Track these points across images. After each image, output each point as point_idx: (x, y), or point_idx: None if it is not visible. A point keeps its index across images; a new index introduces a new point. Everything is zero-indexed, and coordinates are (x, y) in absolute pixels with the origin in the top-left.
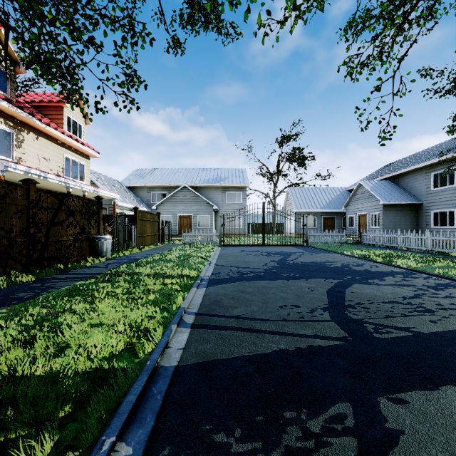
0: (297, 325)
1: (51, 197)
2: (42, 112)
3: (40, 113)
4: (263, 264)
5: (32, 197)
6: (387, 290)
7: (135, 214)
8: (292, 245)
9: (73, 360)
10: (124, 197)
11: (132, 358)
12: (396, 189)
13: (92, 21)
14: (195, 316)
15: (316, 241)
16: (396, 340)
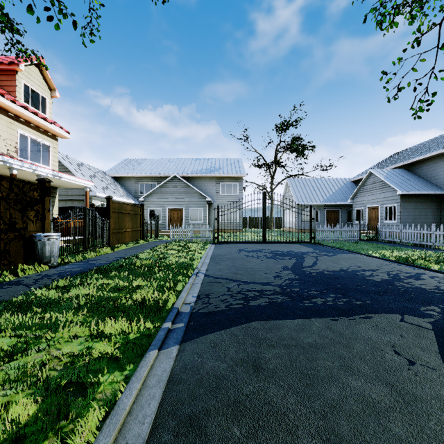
0: None
1: None
2: None
3: None
4: (274, 275)
5: None
6: None
7: (108, 204)
8: (297, 242)
9: None
10: (107, 187)
11: None
12: (414, 178)
13: None
14: None
15: (326, 238)
16: None
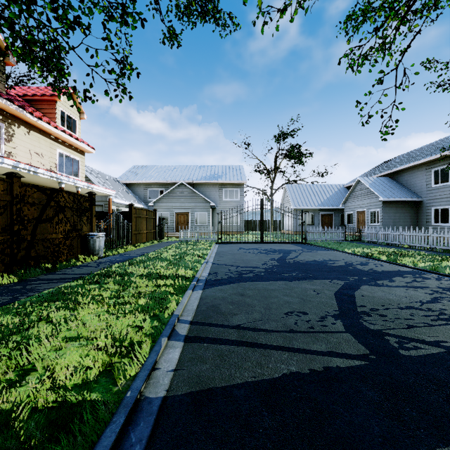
0: (307, 338)
1: (38, 192)
2: (35, 106)
3: (32, 107)
4: (262, 263)
5: (16, 191)
6: (400, 293)
7: (131, 210)
8: (290, 242)
9: (31, 394)
10: (120, 193)
11: (109, 386)
12: (395, 186)
13: (84, 10)
14: (190, 326)
15: (315, 239)
16: (428, 359)
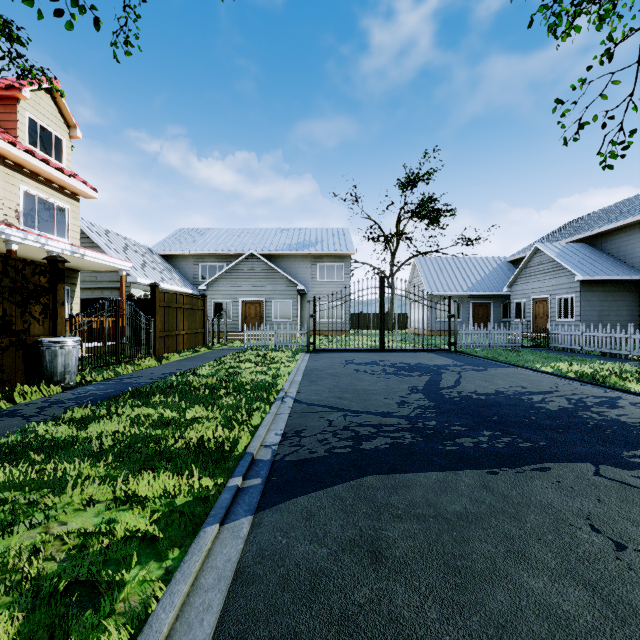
0: None
1: None
2: None
3: None
4: (397, 401)
5: None
6: None
7: (153, 295)
8: (430, 350)
9: None
10: (152, 270)
11: None
12: (600, 257)
13: None
14: None
15: (472, 344)
16: None
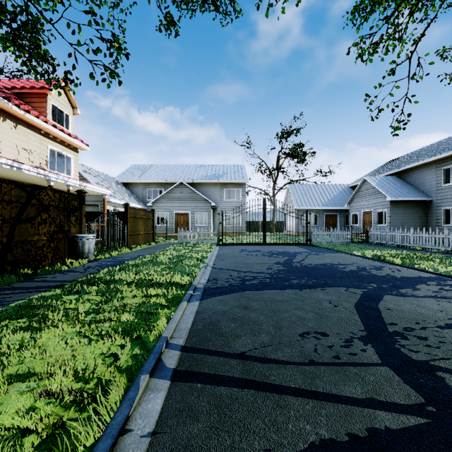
0: (335, 375)
1: (17, 188)
2: (24, 99)
3: (21, 100)
4: (267, 267)
5: None
6: (432, 305)
7: (126, 210)
8: (295, 244)
9: None
10: (118, 193)
11: None
12: (403, 185)
13: None
14: (180, 353)
15: (320, 240)
16: None
